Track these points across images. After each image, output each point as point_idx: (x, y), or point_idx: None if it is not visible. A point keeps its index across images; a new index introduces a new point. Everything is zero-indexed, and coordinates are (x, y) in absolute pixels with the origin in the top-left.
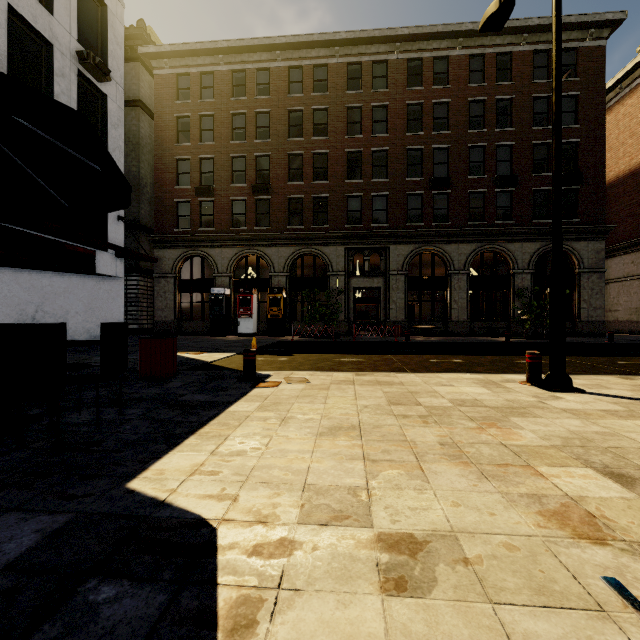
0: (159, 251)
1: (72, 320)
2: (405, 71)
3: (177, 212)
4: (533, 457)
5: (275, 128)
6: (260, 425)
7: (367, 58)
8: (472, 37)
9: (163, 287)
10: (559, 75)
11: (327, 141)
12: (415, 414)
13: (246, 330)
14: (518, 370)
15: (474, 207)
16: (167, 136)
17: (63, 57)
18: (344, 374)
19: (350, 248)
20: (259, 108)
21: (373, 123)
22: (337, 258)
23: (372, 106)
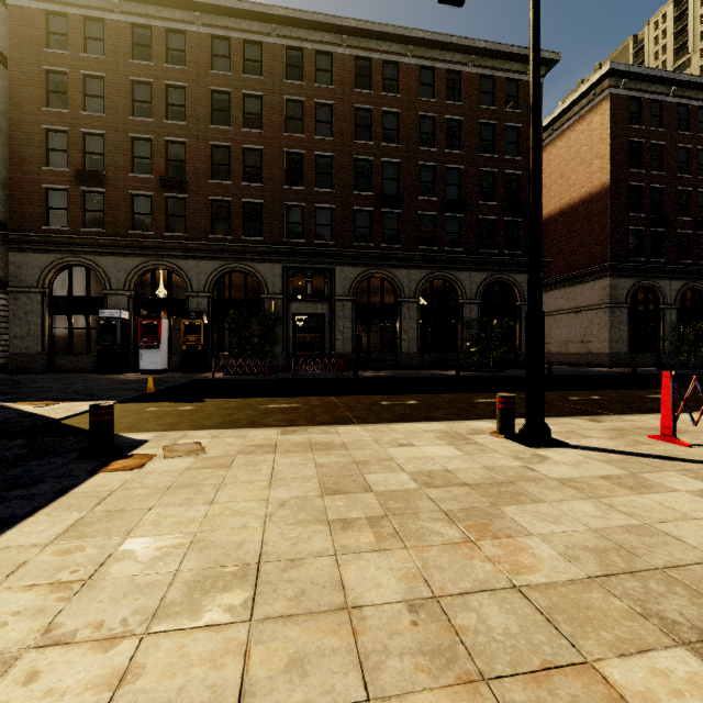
0: (16, 255)
1: None
2: (353, 69)
3: (47, 203)
4: (579, 625)
5: (193, 109)
6: (27, 597)
7: (309, 45)
8: (422, 47)
9: (23, 306)
10: (538, 45)
11: (261, 135)
12: (362, 515)
13: (152, 365)
14: (480, 413)
15: (424, 231)
16: (30, 94)
17: None
18: (265, 432)
19: (289, 267)
20: (171, 80)
21: (316, 123)
22: (274, 278)
23: (315, 103)
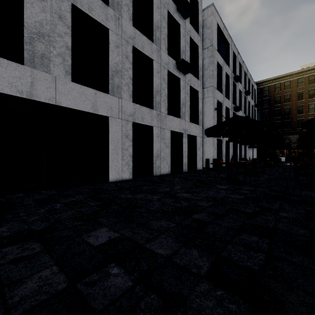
0: None
1: (248, 157)
2: None
3: None
4: None
5: (292, 98)
6: None
7: None
8: None
9: None
10: None
11: (314, 99)
12: None
13: (282, 160)
14: None
15: None
16: None
17: (253, 107)
18: None
19: None
20: (285, 93)
21: None
22: None
23: None
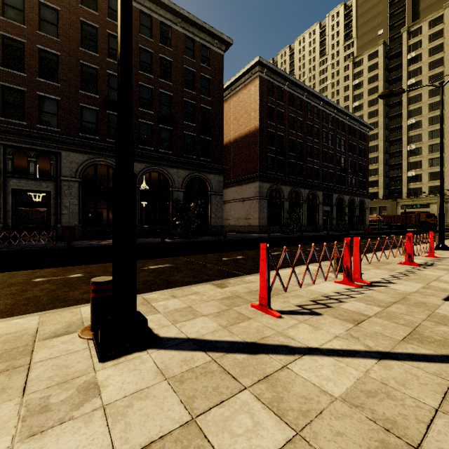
0: None
1: None
2: None
3: None
4: None
5: None
6: None
7: None
8: None
9: None
10: None
11: None
12: None
13: None
14: None
15: (144, 134)
16: None
17: None
18: None
19: (8, 145)
20: None
21: (41, 20)
22: None
23: (39, 1)
